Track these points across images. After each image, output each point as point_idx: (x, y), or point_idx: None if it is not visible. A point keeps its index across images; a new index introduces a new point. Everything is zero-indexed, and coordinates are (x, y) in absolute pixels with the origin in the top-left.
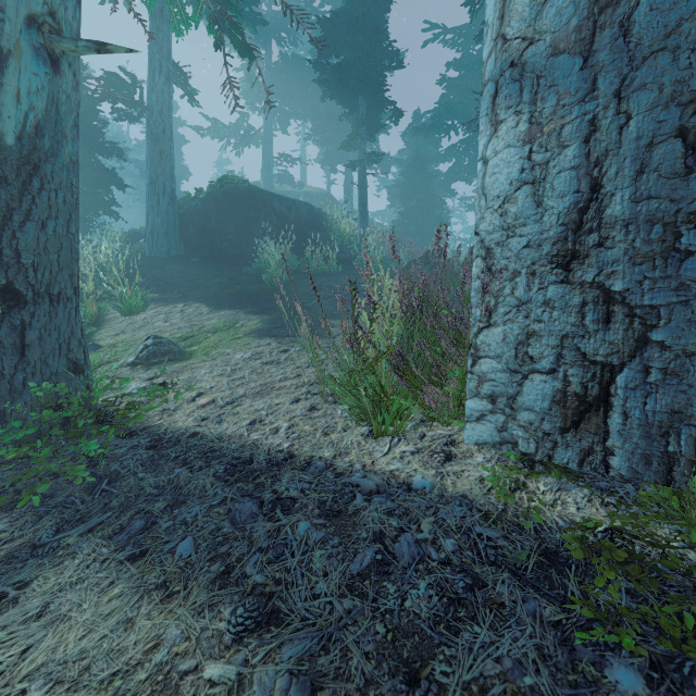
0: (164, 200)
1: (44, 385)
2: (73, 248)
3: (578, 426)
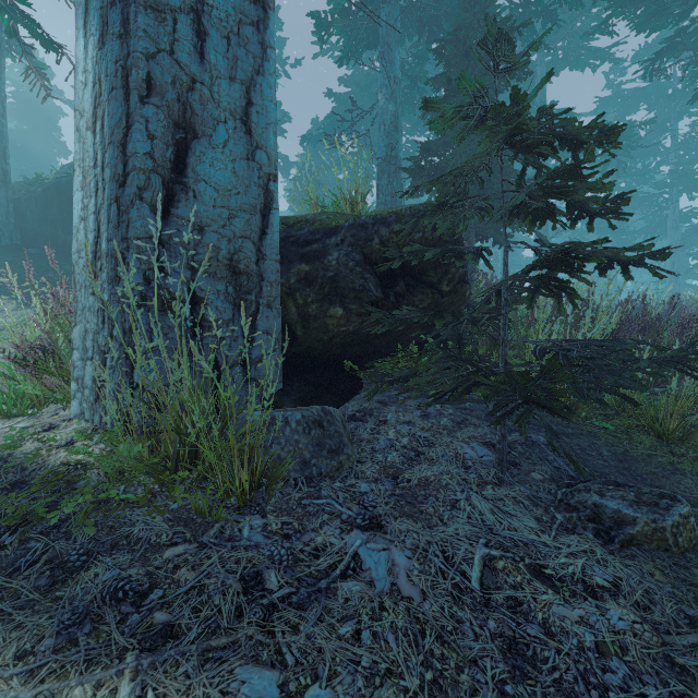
0: None
1: None
2: None
3: (99, 397)
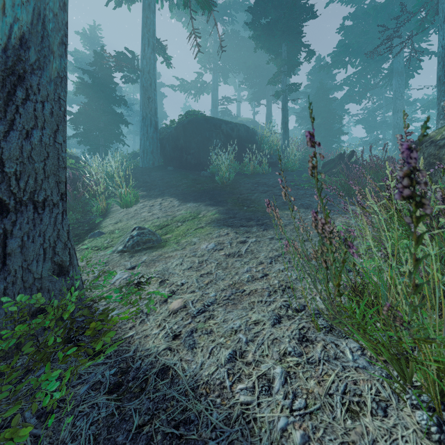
0: (151, 130)
1: (17, 298)
2: (60, 157)
3: None
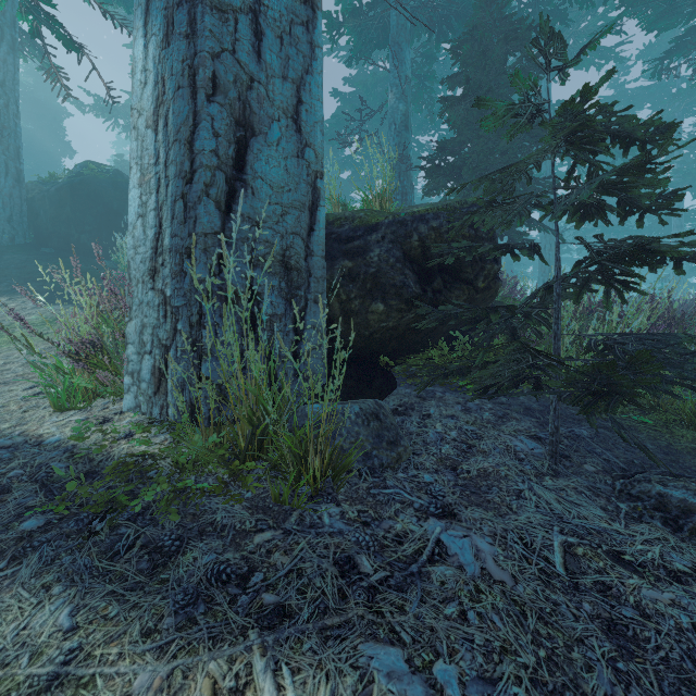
0: (7, 182)
1: None
2: None
3: (159, 390)
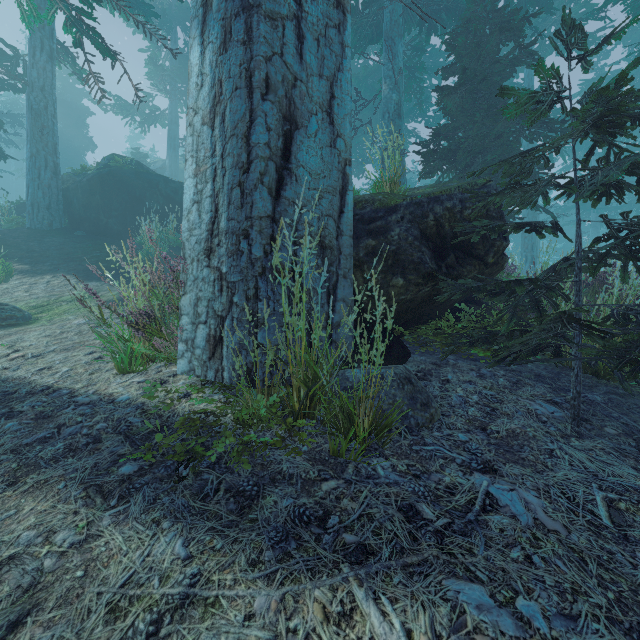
0: (46, 174)
1: None
2: None
3: (214, 355)
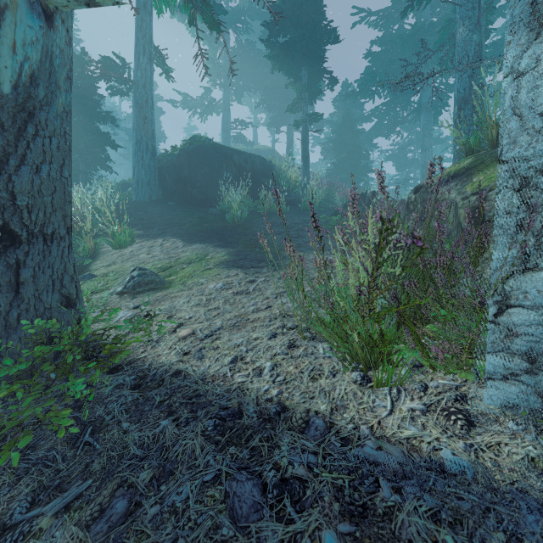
0: (147, 156)
1: (35, 322)
2: (66, 191)
3: None
